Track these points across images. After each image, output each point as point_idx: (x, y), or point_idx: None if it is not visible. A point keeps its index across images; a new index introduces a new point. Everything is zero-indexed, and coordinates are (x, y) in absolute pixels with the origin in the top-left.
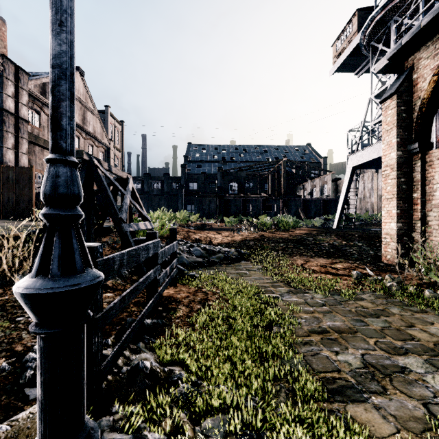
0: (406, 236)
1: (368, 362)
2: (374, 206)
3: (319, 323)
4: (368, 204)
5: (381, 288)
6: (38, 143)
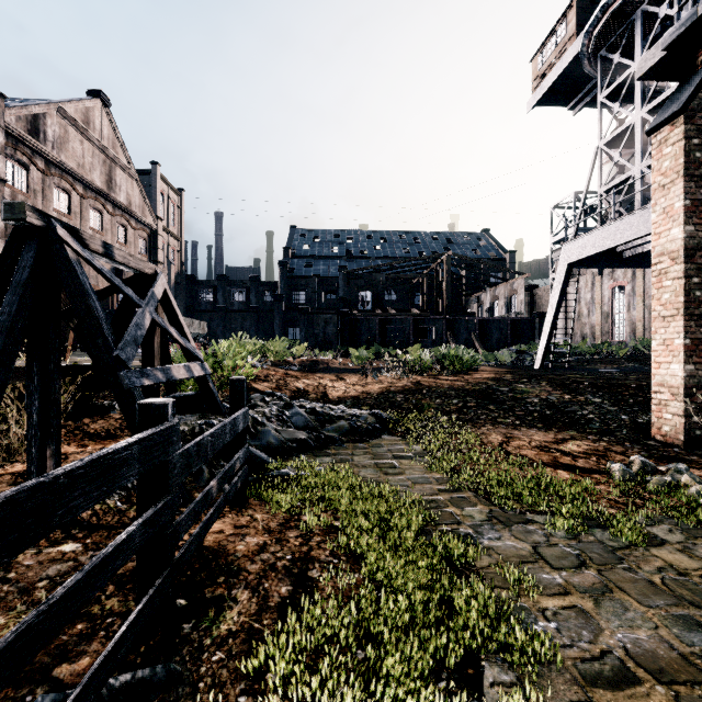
0: (701, 389)
1: None
2: (597, 330)
3: (597, 637)
4: (586, 327)
5: (683, 506)
6: None
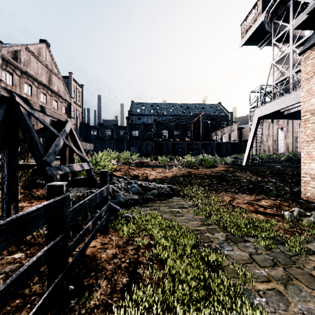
0: None
1: None
2: (270, 148)
3: (288, 307)
4: (265, 146)
5: None
6: None
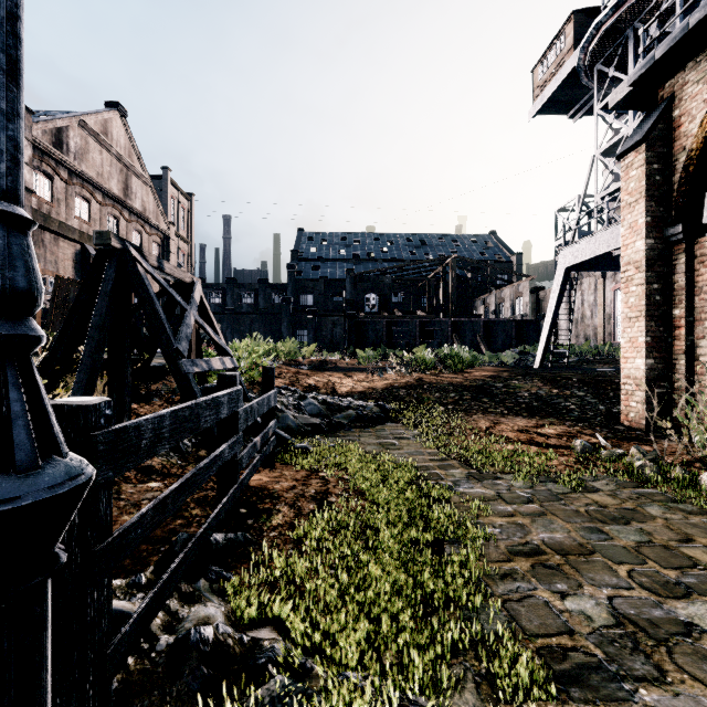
0: (661, 380)
1: (621, 614)
2: (599, 331)
3: (526, 535)
4: (589, 329)
5: (625, 469)
6: (50, 226)
